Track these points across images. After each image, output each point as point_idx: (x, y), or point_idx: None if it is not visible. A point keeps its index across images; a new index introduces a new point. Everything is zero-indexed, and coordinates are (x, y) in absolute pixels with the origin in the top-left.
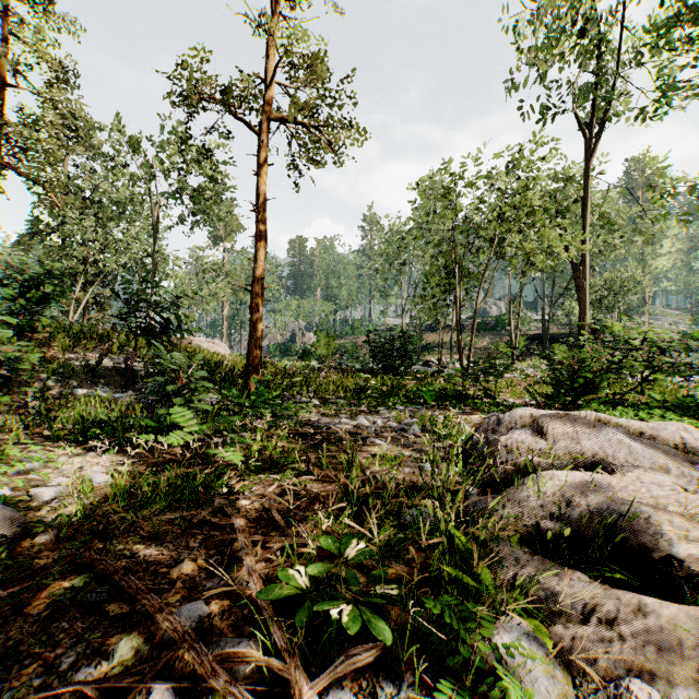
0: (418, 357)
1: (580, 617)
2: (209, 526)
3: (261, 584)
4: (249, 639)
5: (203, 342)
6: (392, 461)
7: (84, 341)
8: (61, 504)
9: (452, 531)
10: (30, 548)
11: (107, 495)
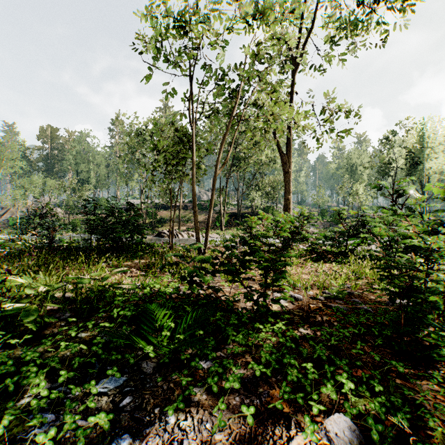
0: (154, 228)
1: None
2: None
3: None
4: None
5: None
6: None
7: None
8: None
9: None
10: None
11: None
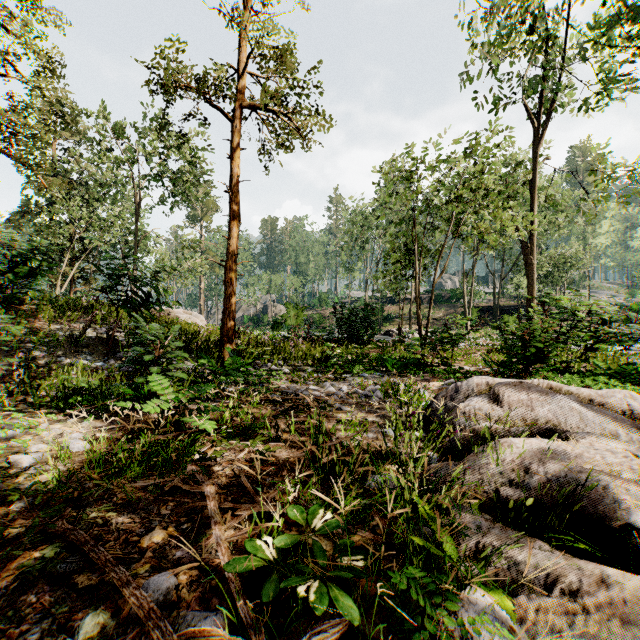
0: (380, 327)
1: (543, 587)
2: (181, 493)
3: (229, 555)
4: (216, 613)
5: (181, 313)
6: (357, 426)
7: (69, 312)
8: (37, 471)
9: (416, 498)
10: (4, 516)
11: (84, 461)
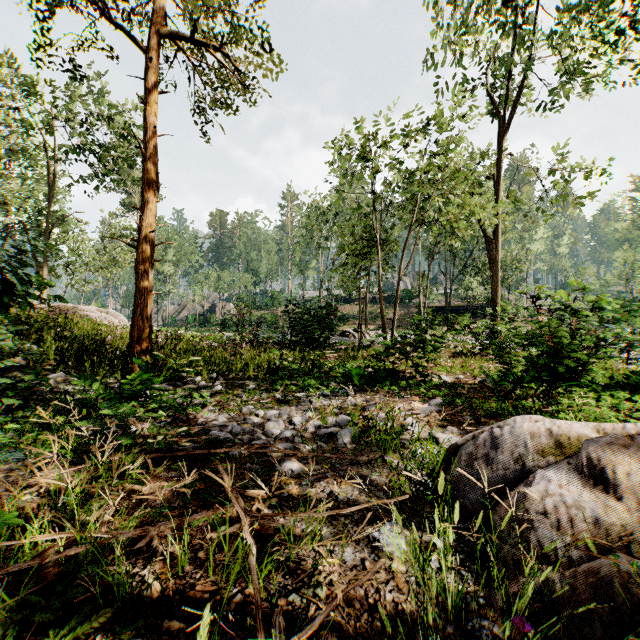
0: (335, 327)
1: None
2: None
3: None
4: None
5: (94, 312)
6: (319, 523)
7: None
8: None
9: None
10: None
11: None
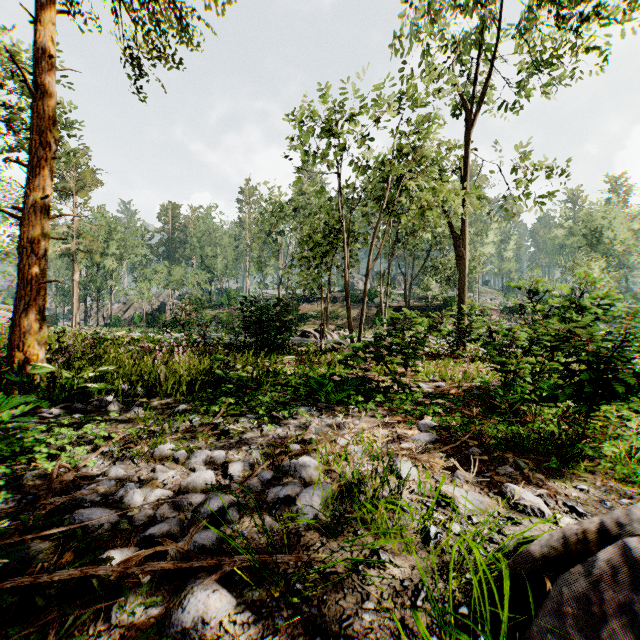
0: (295, 327)
1: None
2: None
3: None
4: None
5: None
6: None
7: None
8: None
9: None
10: None
11: None
